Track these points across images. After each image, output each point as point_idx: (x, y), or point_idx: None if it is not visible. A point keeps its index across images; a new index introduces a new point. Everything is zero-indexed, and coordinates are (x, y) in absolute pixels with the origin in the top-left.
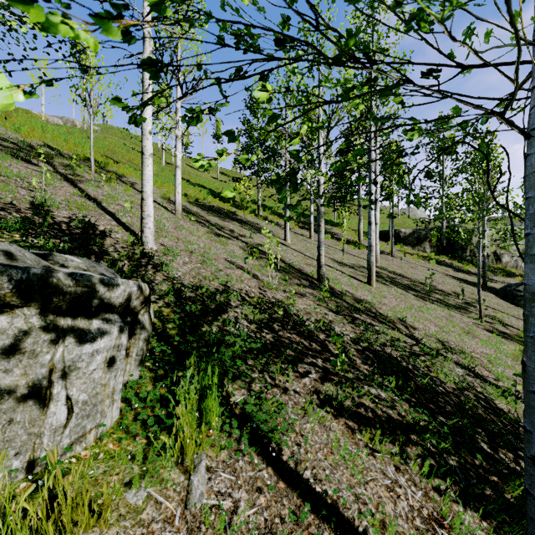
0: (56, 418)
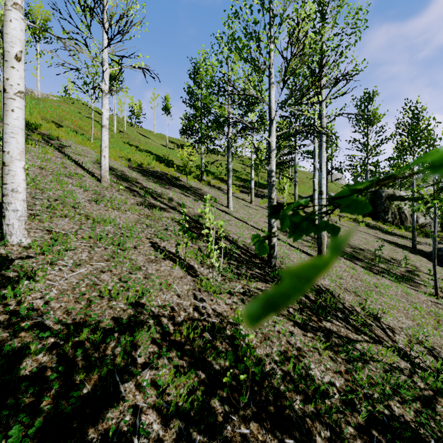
0: None
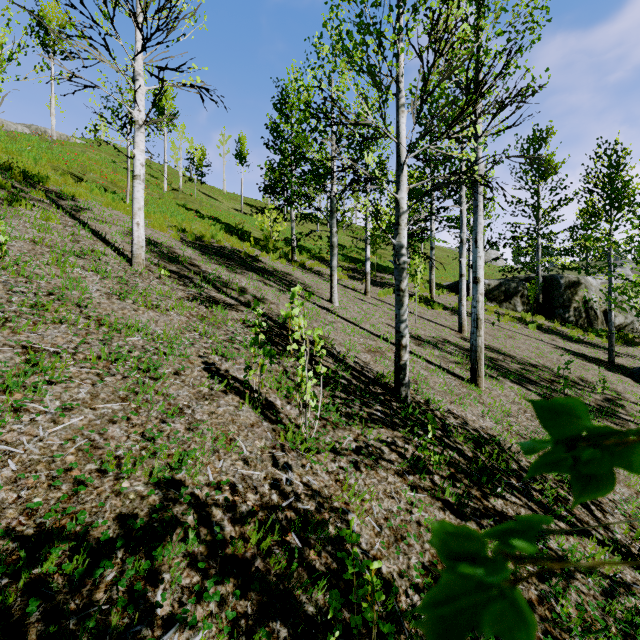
0: None
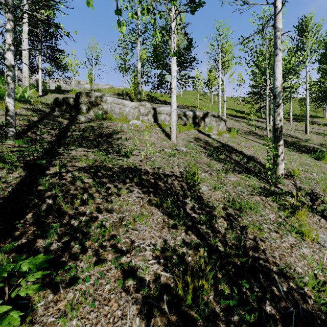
0: (220, 128)
